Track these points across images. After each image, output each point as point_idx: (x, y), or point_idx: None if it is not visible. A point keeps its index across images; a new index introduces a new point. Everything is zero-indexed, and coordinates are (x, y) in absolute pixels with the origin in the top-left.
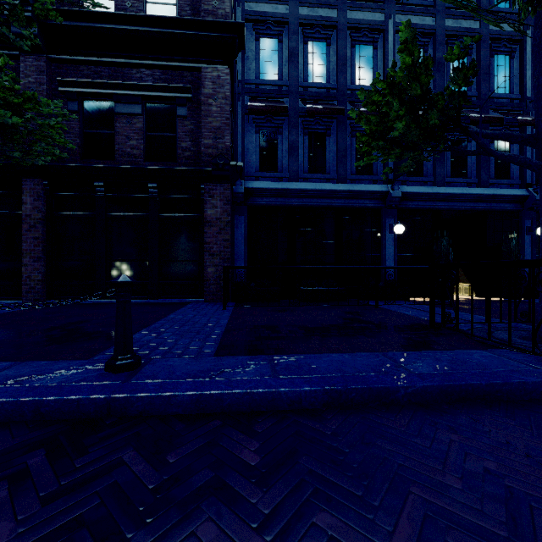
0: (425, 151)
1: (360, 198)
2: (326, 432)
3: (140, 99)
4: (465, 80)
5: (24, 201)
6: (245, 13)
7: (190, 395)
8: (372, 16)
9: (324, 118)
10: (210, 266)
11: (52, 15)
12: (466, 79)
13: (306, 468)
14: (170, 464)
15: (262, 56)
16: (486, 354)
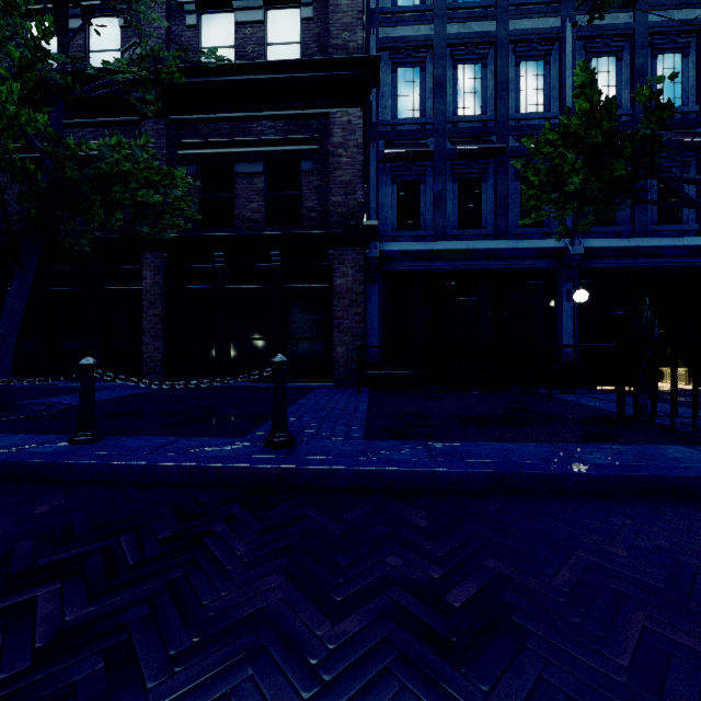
0: (611, 204)
1: (527, 258)
2: (490, 509)
3: (261, 156)
4: (659, 123)
5: (144, 276)
6: (380, 41)
7: (352, 469)
8: (543, 23)
9: (479, 159)
10: (340, 345)
11: (176, 77)
12: (660, 121)
13: (473, 532)
14: (348, 520)
15: (400, 90)
16: (686, 450)
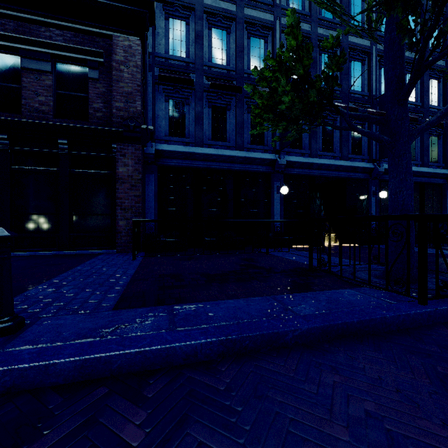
0: (306, 124)
1: (254, 164)
2: (220, 388)
3: (49, 57)
4: (337, 66)
5: None
6: None
7: (72, 361)
8: (263, 15)
9: (225, 95)
10: (122, 219)
11: None
12: (338, 65)
13: (196, 440)
14: None
15: (171, 34)
16: (353, 292)
